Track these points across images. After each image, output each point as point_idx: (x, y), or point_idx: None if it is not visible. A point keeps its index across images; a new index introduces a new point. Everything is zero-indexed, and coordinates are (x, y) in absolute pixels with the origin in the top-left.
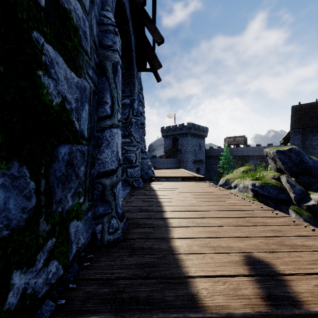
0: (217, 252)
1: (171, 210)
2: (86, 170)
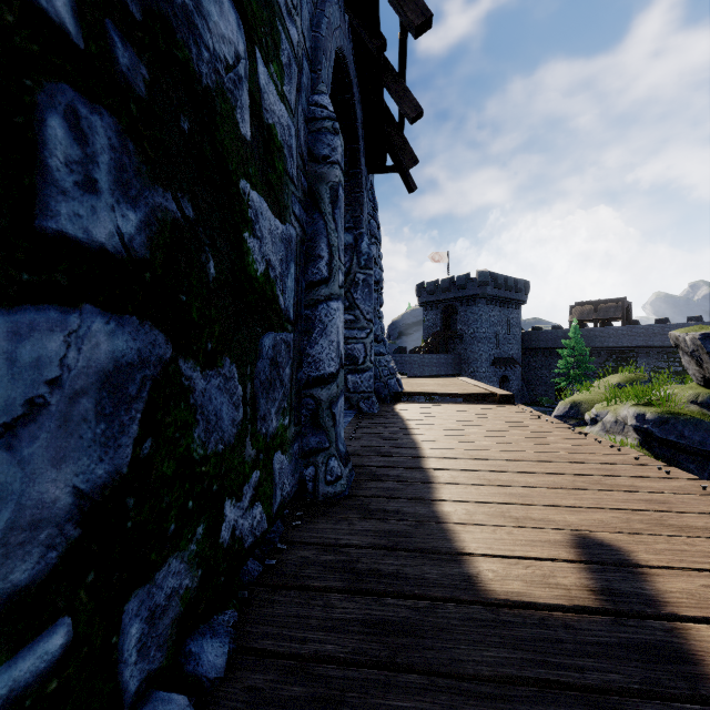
0: (521, 526)
1: (437, 457)
2: (291, 373)
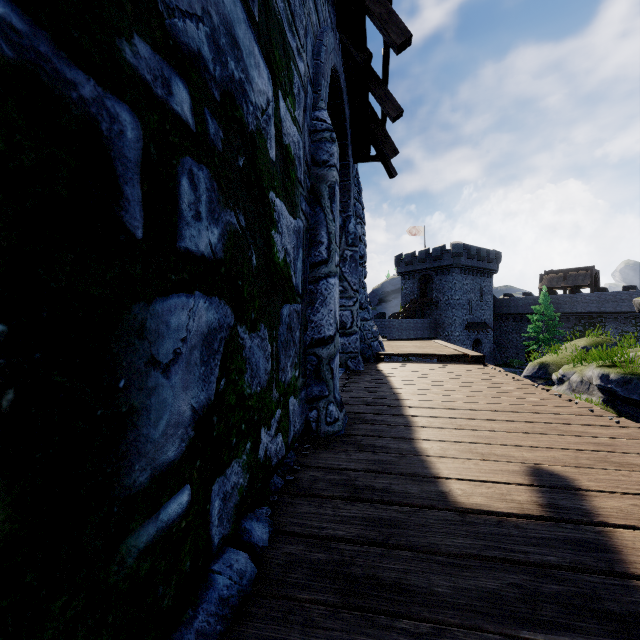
0: (486, 459)
1: (416, 406)
2: (300, 335)
